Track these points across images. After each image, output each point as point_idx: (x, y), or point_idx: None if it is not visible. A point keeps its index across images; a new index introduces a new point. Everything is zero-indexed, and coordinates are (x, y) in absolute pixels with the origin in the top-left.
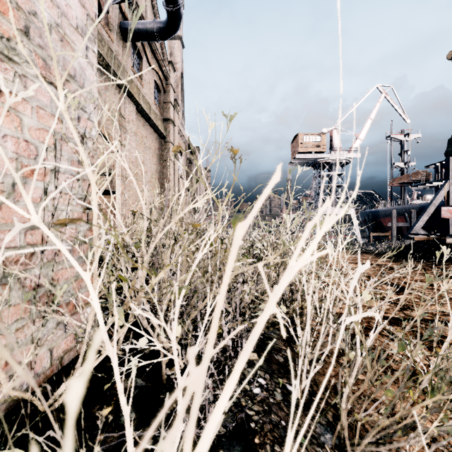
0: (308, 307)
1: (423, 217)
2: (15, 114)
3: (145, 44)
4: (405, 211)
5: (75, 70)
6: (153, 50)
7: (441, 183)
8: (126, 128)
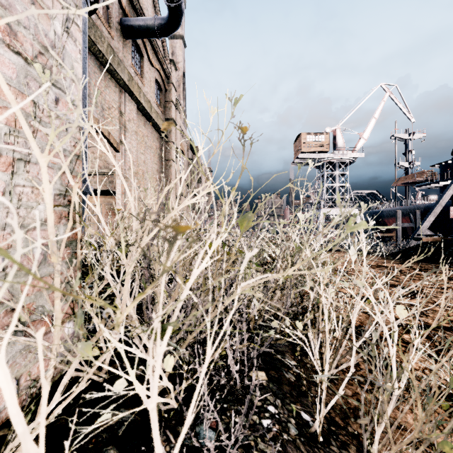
0: (326, 322)
1: (429, 218)
2: None
3: (146, 41)
4: (410, 211)
5: (51, 43)
6: (154, 48)
7: (447, 183)
8: (126, 127)
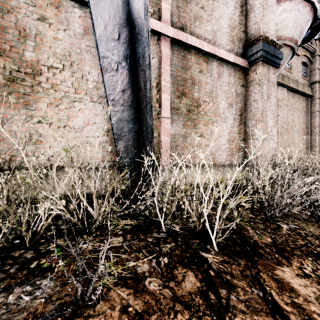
0: None
1: None
2: (267, 146)
3: None
4: None
5: (273, 134)
6: None
7: None
8: (280, 105)
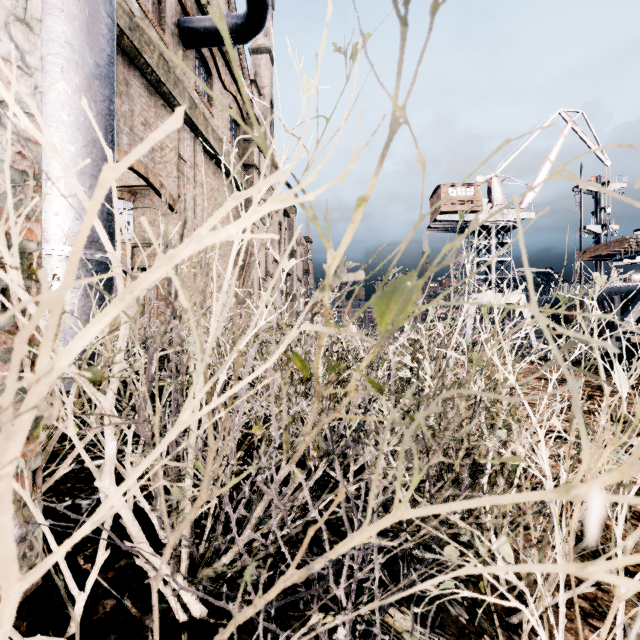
0: (557, 532)
1: (637, 307)
2: None
3: (215, 53)
4: (604, 298)
5: None
6: (228, 62)
7: None
8: (187, 176)
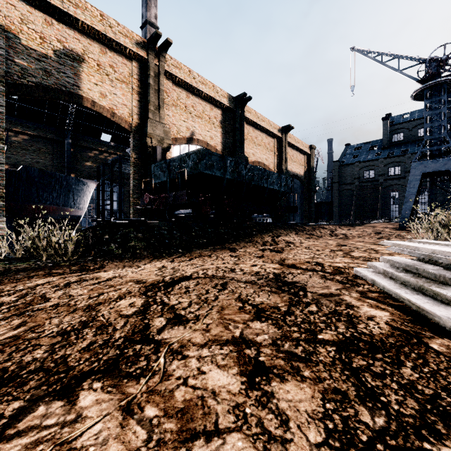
0: None
1: None
2: None
3: None
4: None
5: None
6: None
7: None
8: None
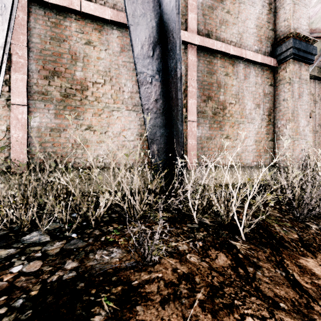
0: None
1: None
2: (298, 146)
3: None
4: None
5: (305, 134)
6: None
7: None
8: (315, 101)
